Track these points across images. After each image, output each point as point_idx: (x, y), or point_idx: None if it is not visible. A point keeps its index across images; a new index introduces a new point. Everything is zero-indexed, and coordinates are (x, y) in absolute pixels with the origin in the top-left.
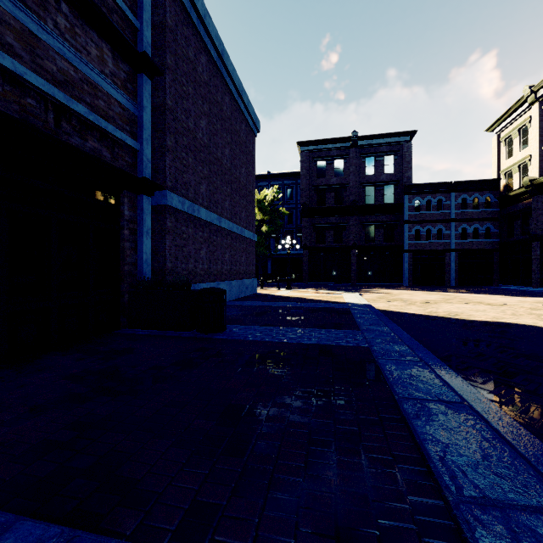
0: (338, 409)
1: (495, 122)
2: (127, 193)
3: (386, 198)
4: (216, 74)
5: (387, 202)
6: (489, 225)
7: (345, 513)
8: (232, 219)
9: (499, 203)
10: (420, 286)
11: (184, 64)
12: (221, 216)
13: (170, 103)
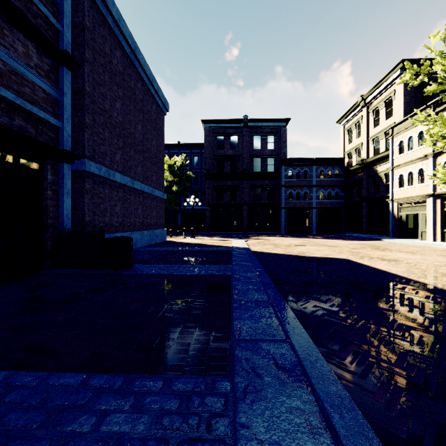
0: (194, 309)
1: (341, 117)
2: (50, 161)
3: (269, 168)
4: (130, 65)
5: (269, 170)
6: (337, 190)
7: (176, 351)
8: (144, 181)
9: (344, 174)
10: (292, 234)
11: (101, 58)
12: (134, 179)
13: (89, 89)
